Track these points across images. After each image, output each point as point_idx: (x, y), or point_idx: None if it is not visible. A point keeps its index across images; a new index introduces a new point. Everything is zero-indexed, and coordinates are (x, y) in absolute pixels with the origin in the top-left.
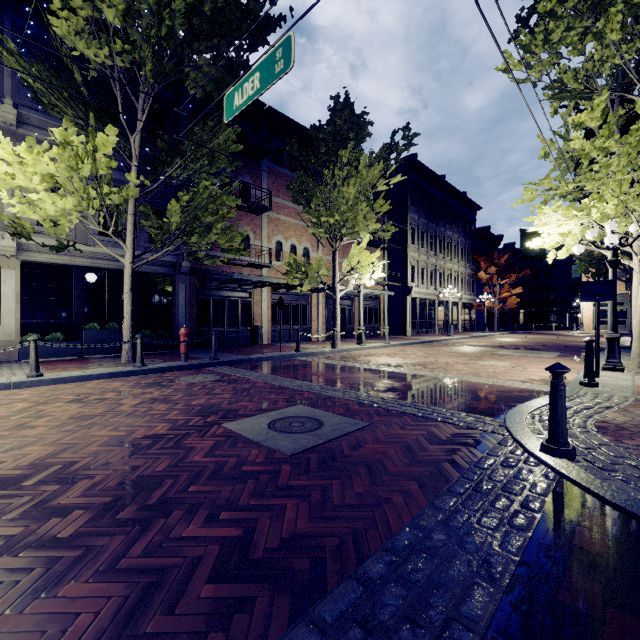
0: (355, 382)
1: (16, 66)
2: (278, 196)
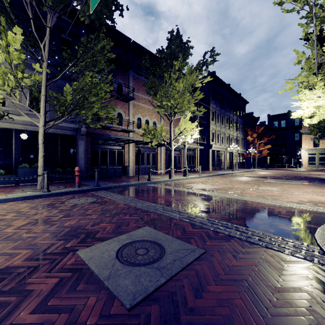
0: (186, 203)
1: None
2: (138, 92)
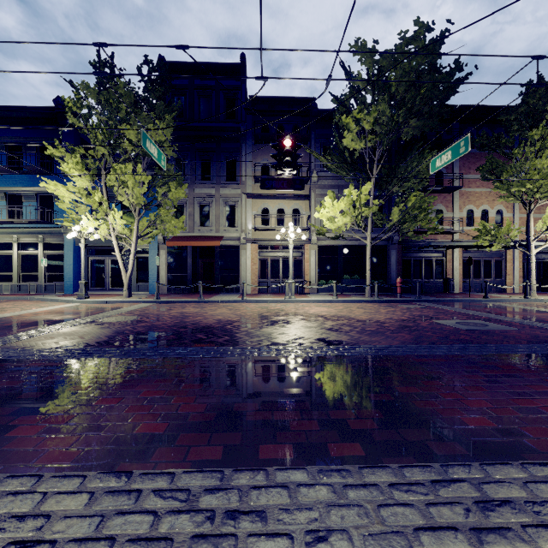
0: (528, 316)
1: (325, 161)
2: (469, 173)
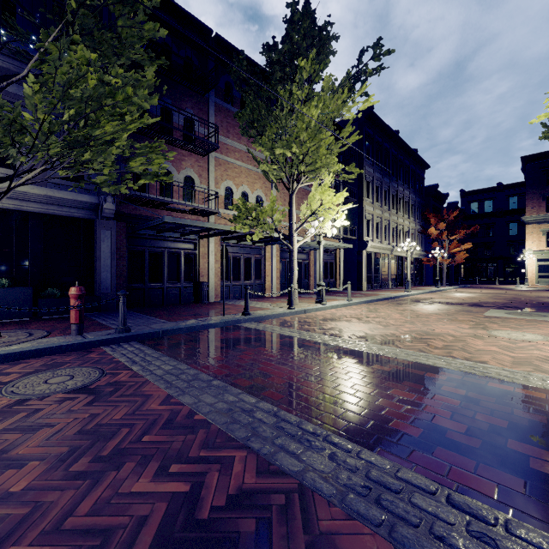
0: (342, 396)
1: None
2: (228, 137)
